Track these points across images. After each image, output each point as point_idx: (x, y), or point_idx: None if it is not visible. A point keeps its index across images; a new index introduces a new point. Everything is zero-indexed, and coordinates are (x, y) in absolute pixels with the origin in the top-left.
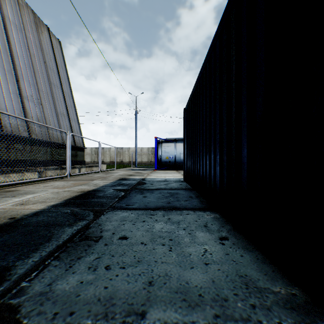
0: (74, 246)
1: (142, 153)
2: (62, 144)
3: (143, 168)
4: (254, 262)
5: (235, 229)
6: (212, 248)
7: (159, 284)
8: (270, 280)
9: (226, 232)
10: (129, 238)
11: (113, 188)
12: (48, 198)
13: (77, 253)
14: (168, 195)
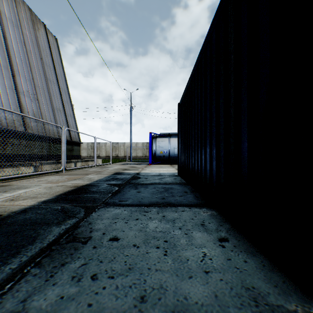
0: (59, 249)
1: (136, 147)
2: (58, 138)
3: (137, 163)
4: (261, 270)
5: (234, 228)
6: (211, 251)
7: (152, 300)
8: (282, 294)
9: (225, 231)
10: (121, 239)
11: (107, 183)
12: (40, 193)
13: (61, 258)
14: (162, 190)
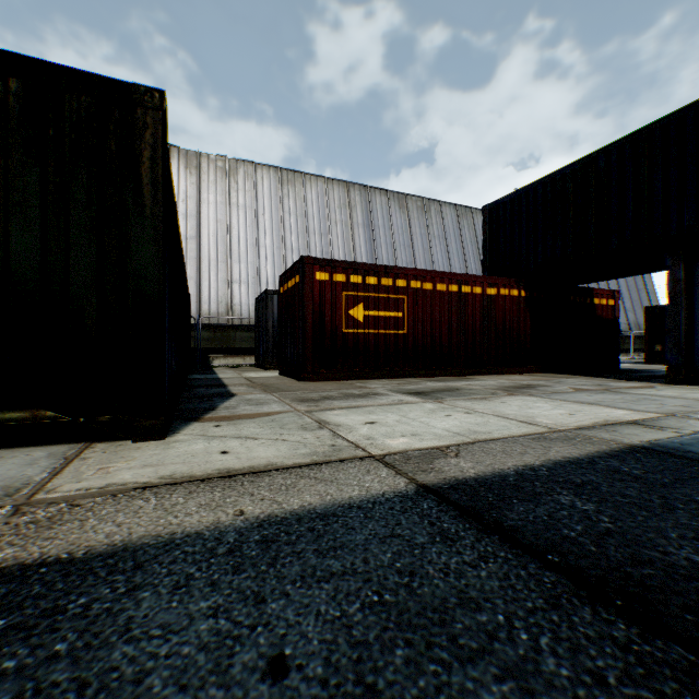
0: None
1: None
2: None
3: None
4: None
5: None
6: None
7: None
8: None
9: None
10: None
11: None
12: None
13: None
14: None
